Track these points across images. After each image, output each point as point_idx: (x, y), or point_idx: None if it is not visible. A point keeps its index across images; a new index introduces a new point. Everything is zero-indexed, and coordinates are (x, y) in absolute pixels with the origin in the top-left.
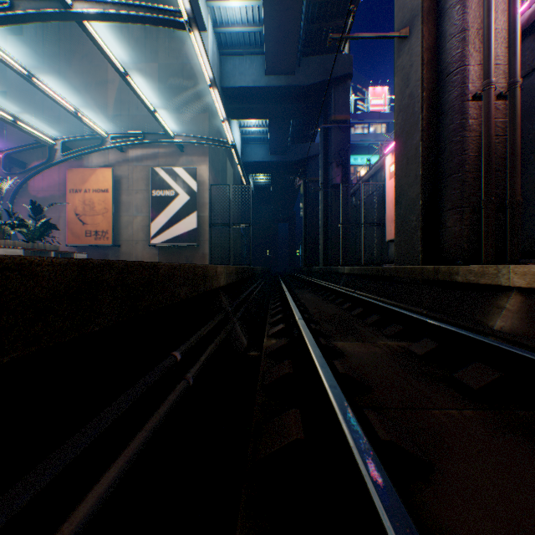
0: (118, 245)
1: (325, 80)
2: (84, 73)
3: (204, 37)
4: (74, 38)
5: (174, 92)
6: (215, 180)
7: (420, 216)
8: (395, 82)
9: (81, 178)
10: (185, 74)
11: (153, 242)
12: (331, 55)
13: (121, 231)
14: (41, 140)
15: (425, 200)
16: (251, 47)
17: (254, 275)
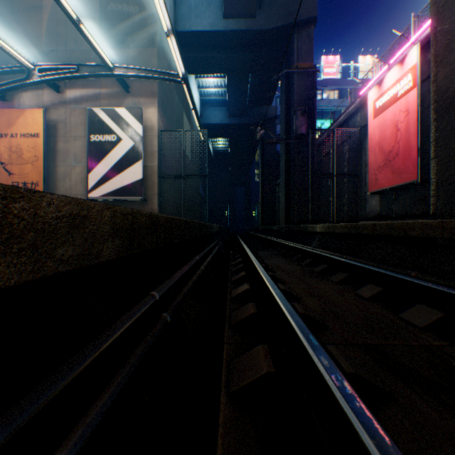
0: None
1: (288, 24)
2: (14, 2)
3: None
4: None
5: (118, 23)
6: (167, 129)
7: None
8: None
9: (7, 120)
10: (130, 3)
11: (91, 196)
12: None
13: (57, 184)
14: None
15: None
16: None
17: (208, 234)
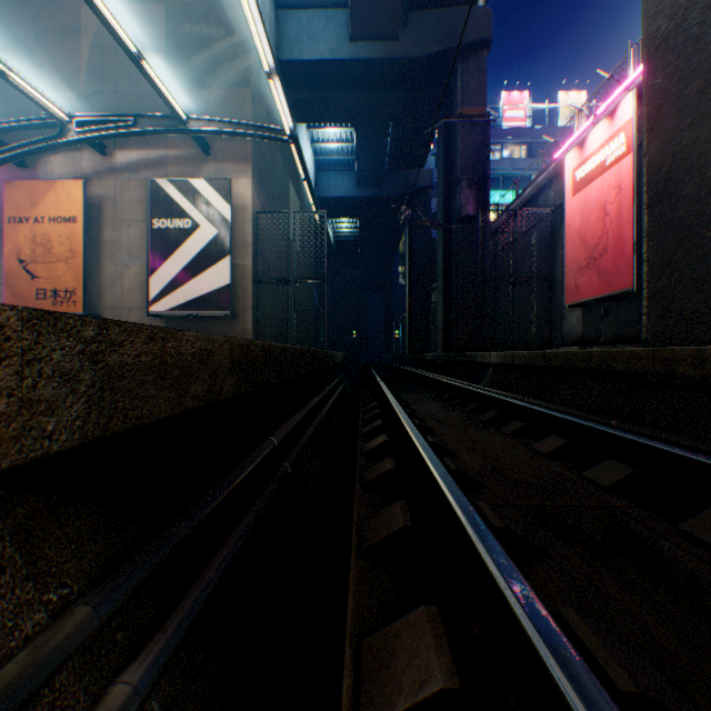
0: (96, 315)
1: (448, 49)
2: (38, 21)
3: None
4: None
5: (193, 52)
6: (266, 209)
7: None
8: None
9: (29, 198)
10: (212, 22)
11: (154, 310)
12: (457, 8)
13: (103, 292)
14: None
15: None
16: None
17: (328, 367)
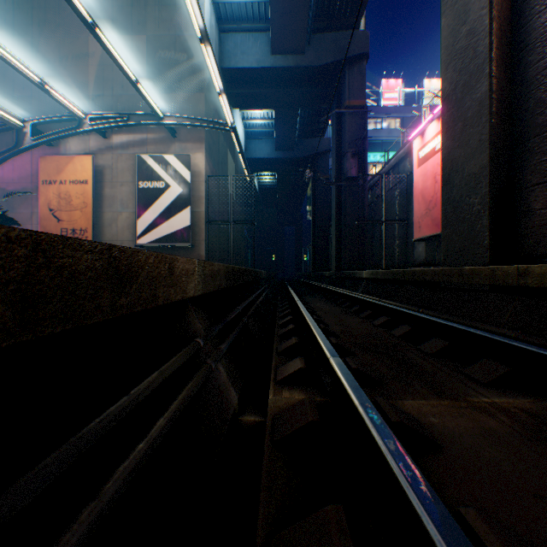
0: None
1: (338, 60)
2: (60, 47)
3: (200, 4)
4: (50, 6)
5: (165, 68)
6: (213, 172)
7: (489, 196)
8: (443, 24)
9: (56, 167)
10: (177, 48)
11: (140, 242)
12: (345, 32)
13: (104, 230)
14: (5, 121)
15: (495, 173)
16: (254, 22)
17: (257, 280)
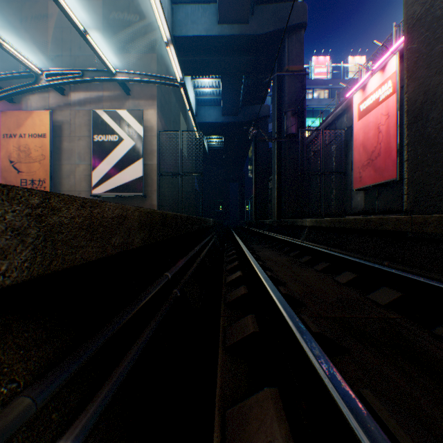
0: None
1: (279, 29)
2: (22, 11)
3: None
4: None
5: (119, 30)
6: (165, 129)
7: None
8: None
9: (16, 122)
10: (131, 11)
11: (95, 192)
12: (285, 3)
13: (62, 181)
14: None
15: None
16: None
17: (204, 228)
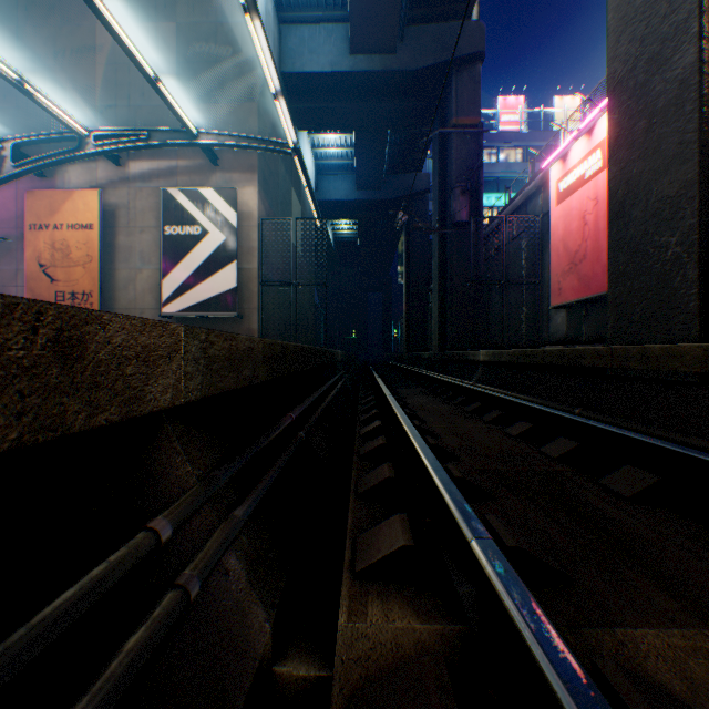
0: None
1: (443, 62)
2: (56, 39)
3: None
4: None
5: (202, 69)
6: (270, 215)
7: (698, 230)
8: None
9: (48, 206)
10: (219, 40)
11: (166, 311)
12: (452, 23)
13: (117, 294)
14: None
15: (707, 194)
16: (327, 8)
17: (330, 364)
